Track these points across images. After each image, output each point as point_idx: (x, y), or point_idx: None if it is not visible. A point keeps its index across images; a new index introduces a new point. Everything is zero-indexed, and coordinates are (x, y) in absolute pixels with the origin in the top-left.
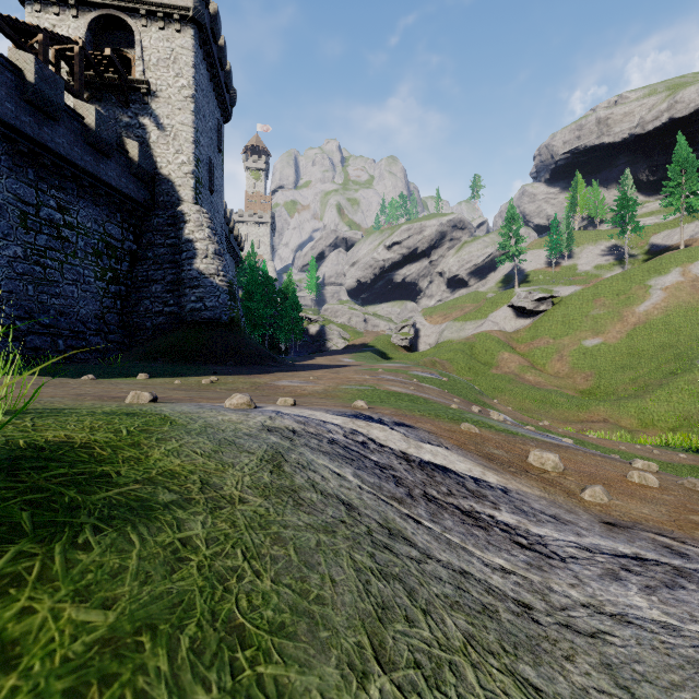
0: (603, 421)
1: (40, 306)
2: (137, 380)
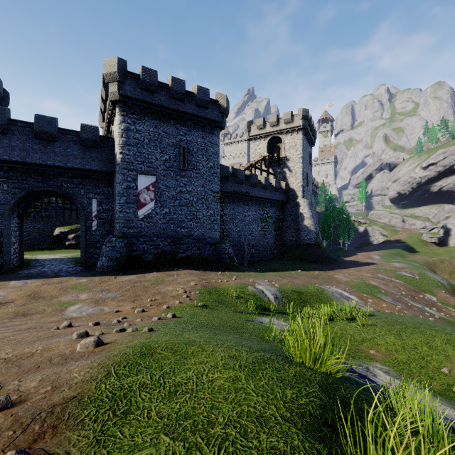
0: None
1: (263, 242)
2: (299, 272)
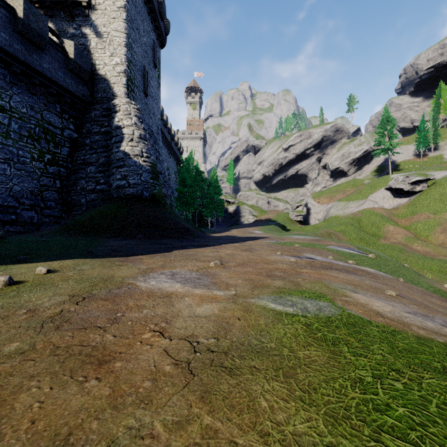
0: None
1: None
2: None
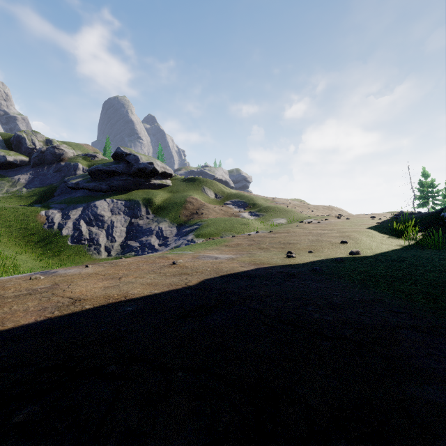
0: None
1: None
2: (342, 250)
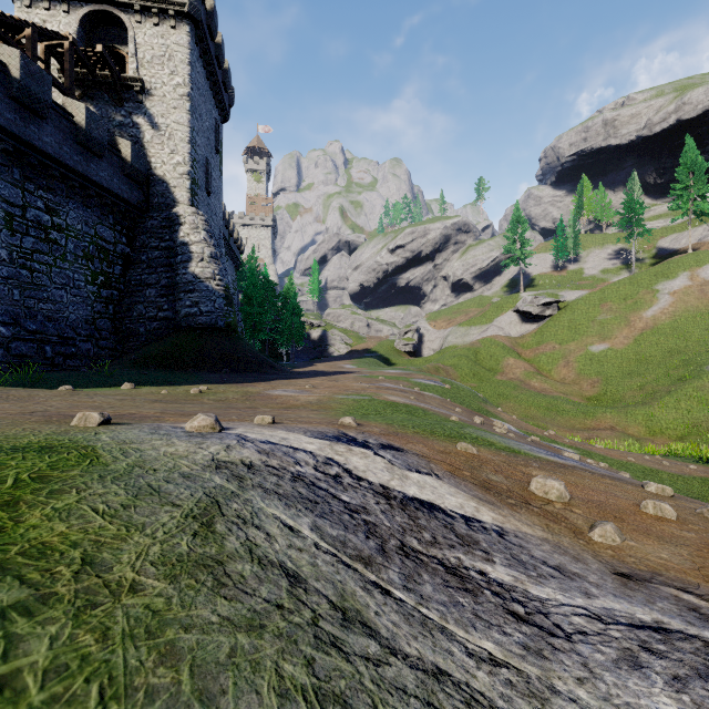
0: (610, 428)
1: (27, 311)
2: (120, 390)
